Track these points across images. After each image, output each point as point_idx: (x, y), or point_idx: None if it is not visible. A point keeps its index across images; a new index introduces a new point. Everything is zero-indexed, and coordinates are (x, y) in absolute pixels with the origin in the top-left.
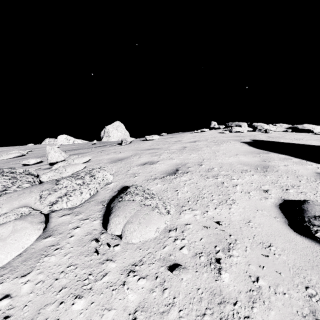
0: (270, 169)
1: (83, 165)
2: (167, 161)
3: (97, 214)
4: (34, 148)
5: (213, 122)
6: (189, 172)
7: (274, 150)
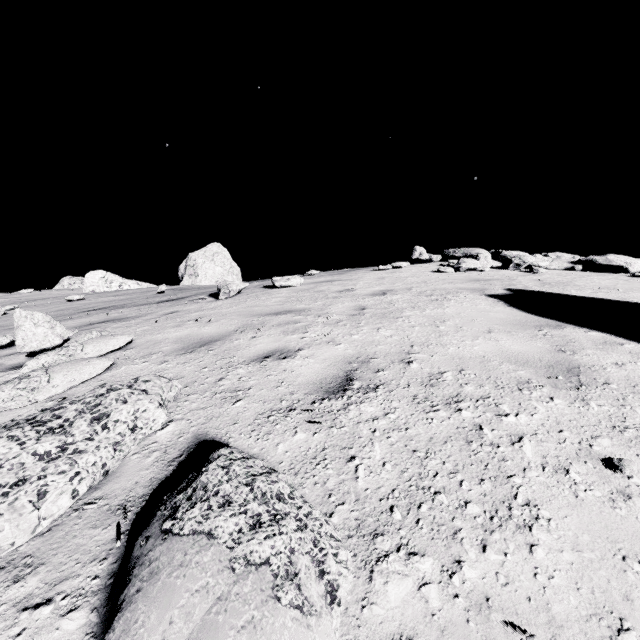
0: (586, 377)
1: (102, 364)
2: (323, 350)
3: (90, 572)
4: (32, 299)
5: (417, 247)
6: (380, 386)
7: (570, 319)
